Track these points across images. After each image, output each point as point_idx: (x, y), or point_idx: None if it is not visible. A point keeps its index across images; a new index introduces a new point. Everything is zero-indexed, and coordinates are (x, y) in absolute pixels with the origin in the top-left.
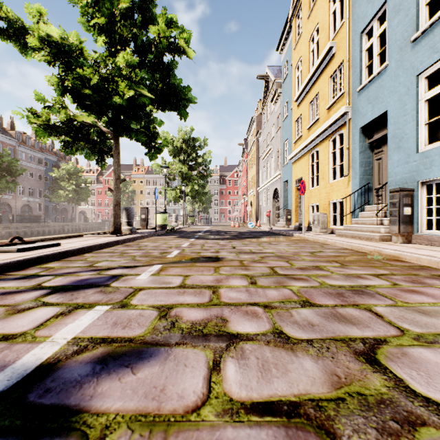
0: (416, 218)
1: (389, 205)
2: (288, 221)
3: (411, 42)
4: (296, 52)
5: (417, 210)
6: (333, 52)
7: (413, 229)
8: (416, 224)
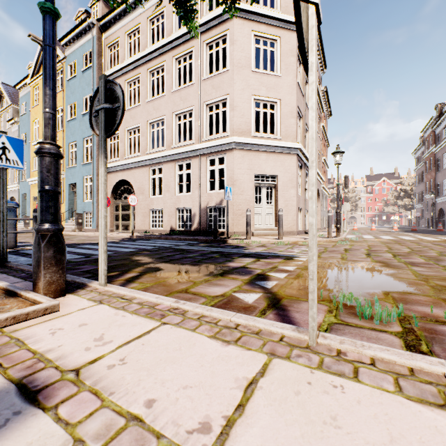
0: (84, 223)
1: (75, 219)
2: (27, 224)
3: (82, 164)
4: (34, 112)
5: (84, 220)
6: (58, 140)
7: (83, 227)
8: (84, 225)
